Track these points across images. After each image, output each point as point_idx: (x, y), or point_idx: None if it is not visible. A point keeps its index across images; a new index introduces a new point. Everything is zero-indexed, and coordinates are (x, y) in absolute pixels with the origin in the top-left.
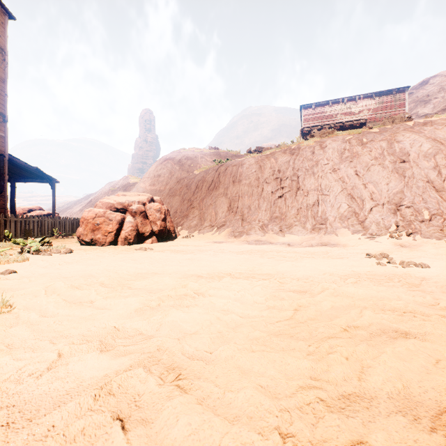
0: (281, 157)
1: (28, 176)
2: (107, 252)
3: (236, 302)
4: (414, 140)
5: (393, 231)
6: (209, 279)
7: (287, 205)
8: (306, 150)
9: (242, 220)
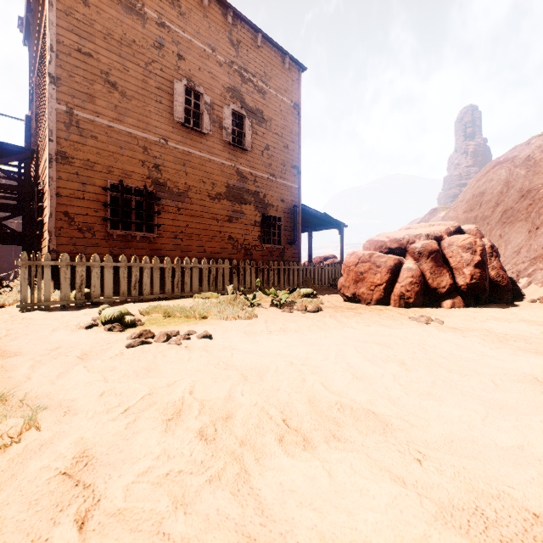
0: None
1: (320, 224)
2: (357, 318)
3: None
4: None
5: None
6: None
7: None
8: None
9: None
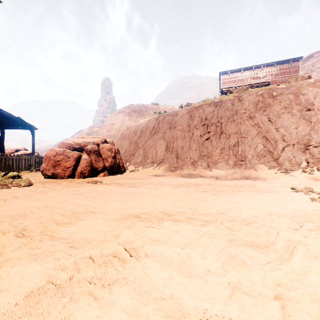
0: (207, 108)
1: (13, 124)
2: (61, 185)
3: (183, 278)
4: (316, 93)
5: (305, 166)
6: (147, 221)
7: (213, 146)
8: (227, 102)
9: (177, 158)
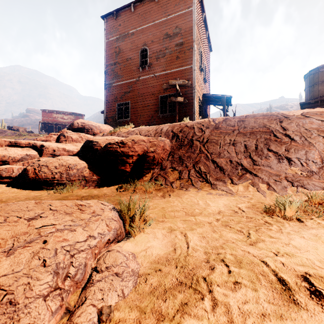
0: None
1: None
2: None
3: None
4: None
5: None
6: None
7: None
8: None
9: None
